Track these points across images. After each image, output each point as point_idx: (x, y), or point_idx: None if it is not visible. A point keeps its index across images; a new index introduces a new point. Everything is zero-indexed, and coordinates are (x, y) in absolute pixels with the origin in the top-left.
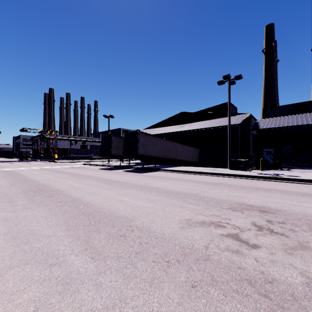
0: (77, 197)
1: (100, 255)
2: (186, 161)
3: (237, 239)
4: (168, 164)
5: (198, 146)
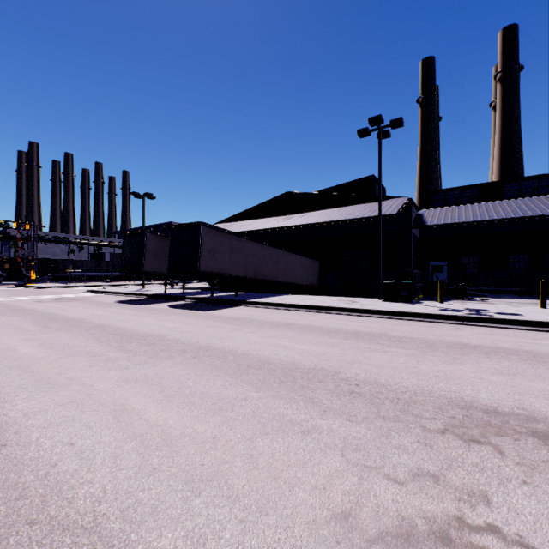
0: None
1: None
2: (297, 284)
3: None
4: (263, 290)
5: (317, 257)
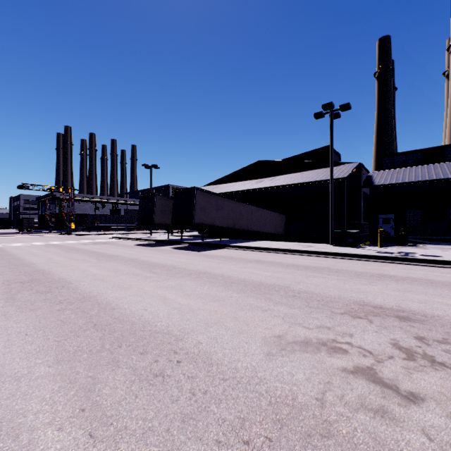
0: (90, 293)
1: (109, 427)
2: (267, 232)
3: (374, 380)
4: (240, 237)
5: (283, 212)
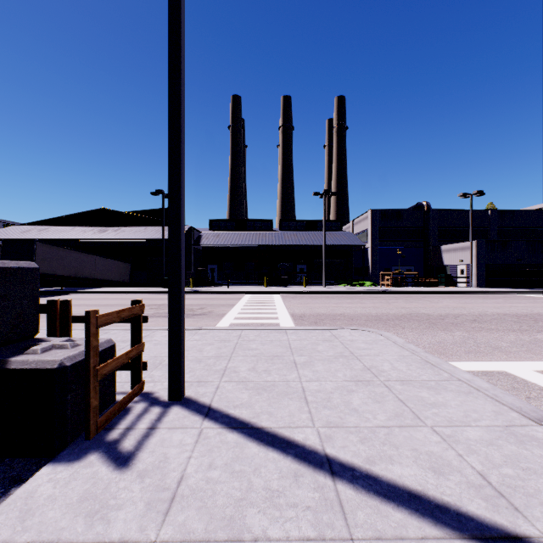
0: None
1: None
2: (112, 280)
3: None
4: (80, 286)
5: (129, 260)
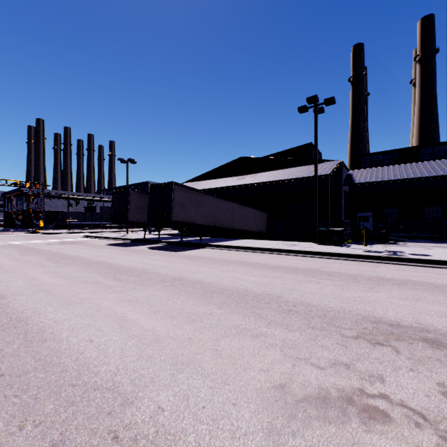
0: (22, 314)
1: None
2: (249, 231)
3: None
4: (221, 236)
5: (265, 209)
